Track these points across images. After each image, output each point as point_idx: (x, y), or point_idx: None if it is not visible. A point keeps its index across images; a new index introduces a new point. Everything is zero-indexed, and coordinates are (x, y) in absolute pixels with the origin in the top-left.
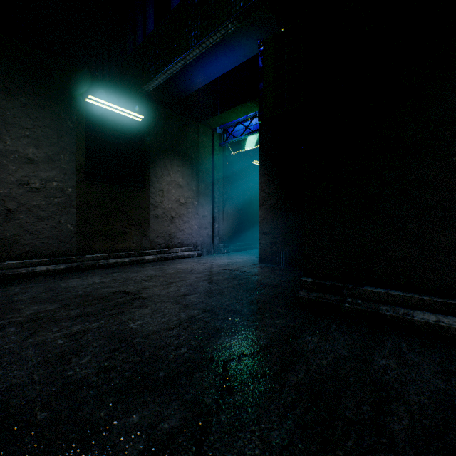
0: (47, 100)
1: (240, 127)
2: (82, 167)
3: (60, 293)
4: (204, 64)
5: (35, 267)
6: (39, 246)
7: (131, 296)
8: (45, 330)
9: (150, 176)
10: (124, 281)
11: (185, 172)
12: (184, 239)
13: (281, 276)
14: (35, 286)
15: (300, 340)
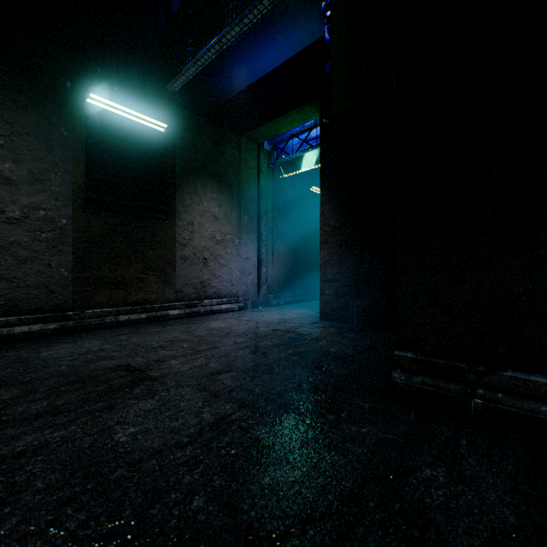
0: (31, 97)
1: (295, 141)
2: (81, 191)
3: (34, 368)
4: (247, 56)
5: (12, 327)
6: (19, 299)
7: (134, 375)
8: None
9: (176, 204)
10: (132, 348)
11: (223, 199)
12: (221, 287)
13: (355, 342)
14: (4, 357)
15: (412, 477)
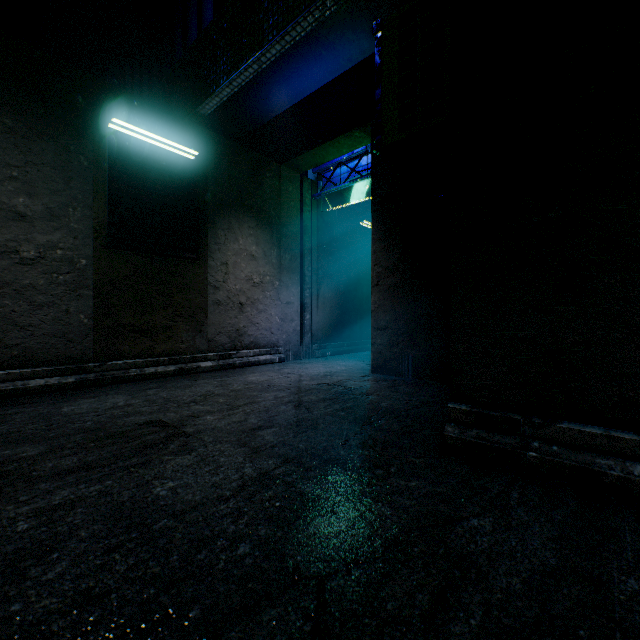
0: (47, 123)
1: (343, 169)
2: (102, 228)
3: (57, 424)
4: (288, 74)
5: (27, 381)
6: (34, 349)
7: (168, 431)
8: (4, 501)
9: (208, 242)
10: (162, 403)
11: (261, 236)
12: (259, 336)
13: (409, 396)
14: (22, 412)
15: (459, 526)
